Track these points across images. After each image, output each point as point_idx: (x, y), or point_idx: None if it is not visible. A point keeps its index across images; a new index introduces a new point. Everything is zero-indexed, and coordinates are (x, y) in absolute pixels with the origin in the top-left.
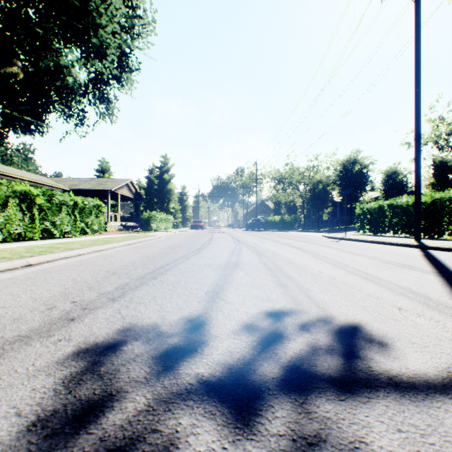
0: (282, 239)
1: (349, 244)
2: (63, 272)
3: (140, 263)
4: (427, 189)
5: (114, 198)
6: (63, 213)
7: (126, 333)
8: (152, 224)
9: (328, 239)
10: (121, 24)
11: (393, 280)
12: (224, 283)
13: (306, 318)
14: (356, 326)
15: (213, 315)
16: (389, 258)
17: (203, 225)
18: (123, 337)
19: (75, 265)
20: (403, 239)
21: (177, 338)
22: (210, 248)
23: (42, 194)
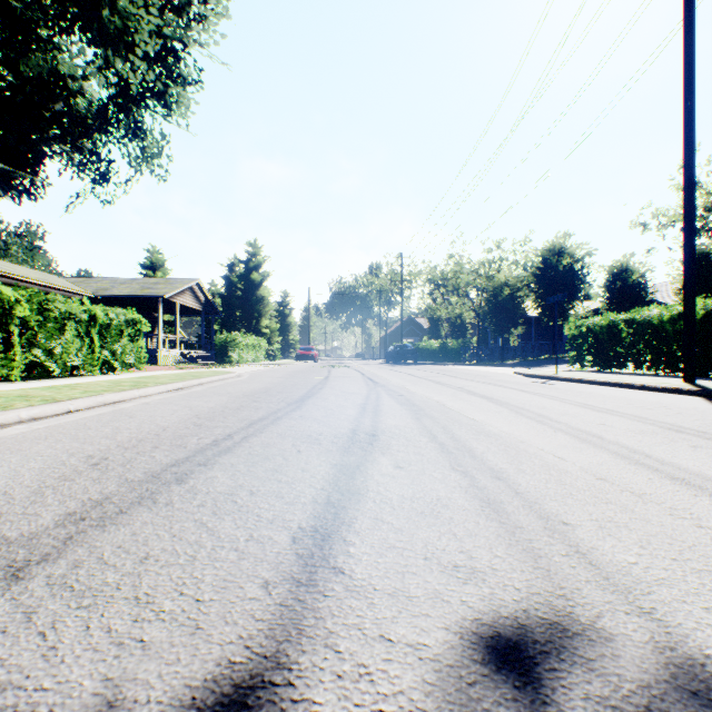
0: (448, 378)
1: (571, 389)
2: None
3: (175, 432)
4: (677, 297)
5: (171, 310)
6: (69, 334)
7: None
8: (232, 353)
9: (526, 379)
10: None
11: None
12: (346, 498)
13: (645, 698)
14: None
15: (300, 677)
16: (671, 418)
17: (316, 355)
18: None
19: (33, 439)
20: (659, 378)
21: None
22: (323, 398)
23: (28, 300)
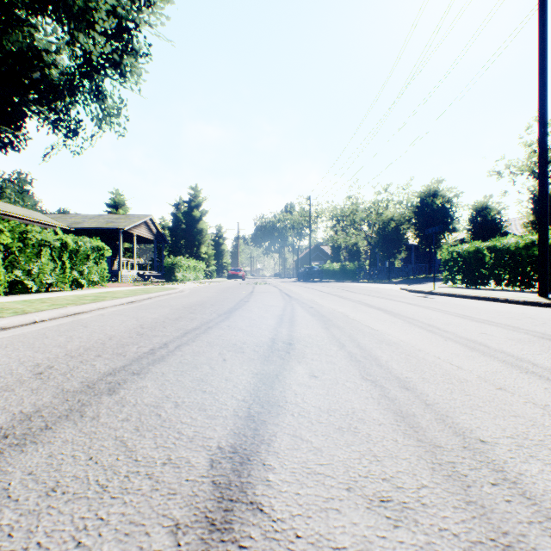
0: (348, 293)
1: (448, 302)
2: None
3: (119, 340)
4: (525, 229)
5: (130, 239)
6: (44, 258)
7: None
8: (177, 273)
9: (410, 294)
10: None
11: None
12: (266, 410)
13: None
14: None
15: None
16: (540, 328)
17: (243, 275)
18: None
19: None
20: (517, 293)
21: None
22: (248, 310)
23: (11, 230)
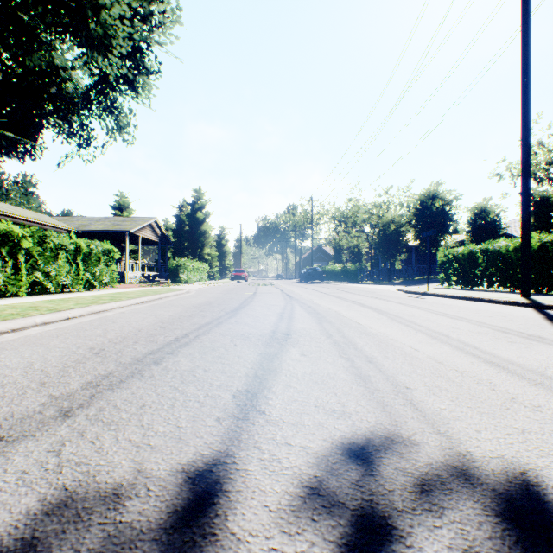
0: (346, 294)
1: (437, 302)
2: (22, 349)
3: (147, 332)
4: None
5: (135, 241)
6: (61, 261)
7: (34, 530)
8: (182, 274)
9: (405, 294)
10: (132, 6)
11: (534, 366)
12: (267, 373)
13: (427, 468)
14: (540, 499)
15: (240, 460)
16: (502, 323)
17: (246, 276)
18: (22, 546)
19: (49, 337)
20: (504, 294)
21: (145, 552)
22: (252, 308)
23: (31, 235)
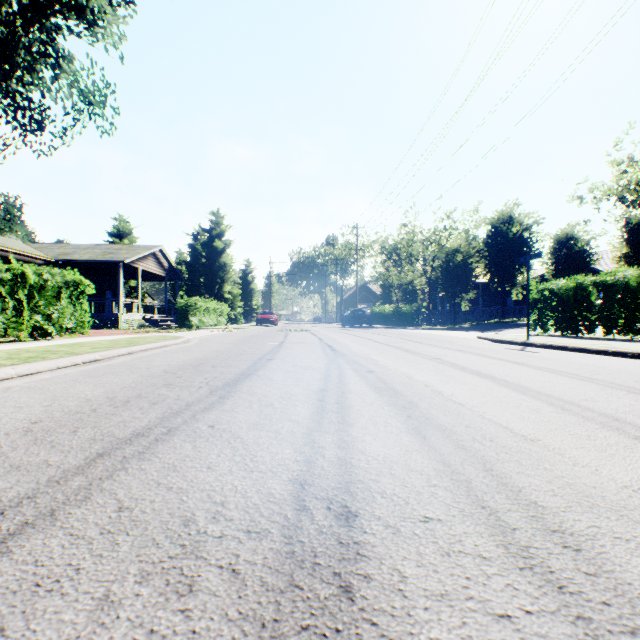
0: (413, 344)
1: (570, 359)
2: None
3: None
4: (617, 264)
5: (135, 276)
6: None
7: None
8: (192, 317)
9: (499, 345)
10: None
11: None
12: None
13: None
14: None
15: None
16: None
17: (276, 319)
18: None
19: None
20: None
21: None
22: (266, 377)
23: None
